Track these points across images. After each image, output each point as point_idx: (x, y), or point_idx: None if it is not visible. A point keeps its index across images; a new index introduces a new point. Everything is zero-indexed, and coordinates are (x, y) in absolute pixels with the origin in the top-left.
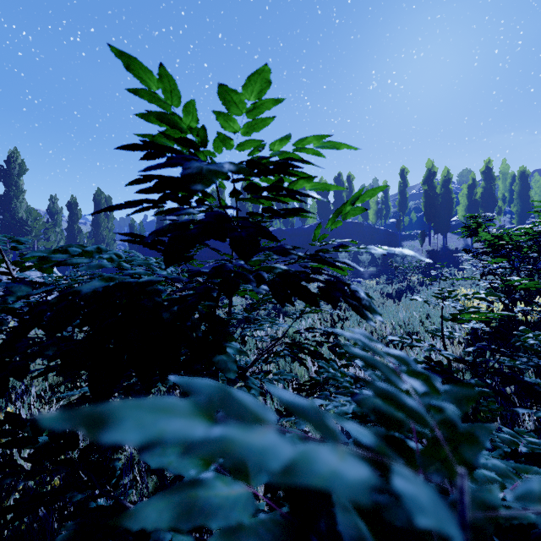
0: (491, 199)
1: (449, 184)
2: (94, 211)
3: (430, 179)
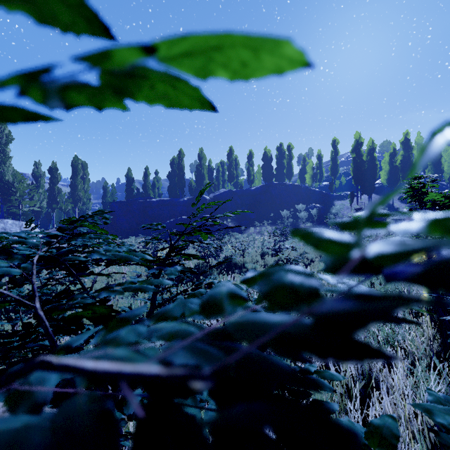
0: (409, 165)
1: (373, 153)
2: (72, 175)
3: (358, 148)
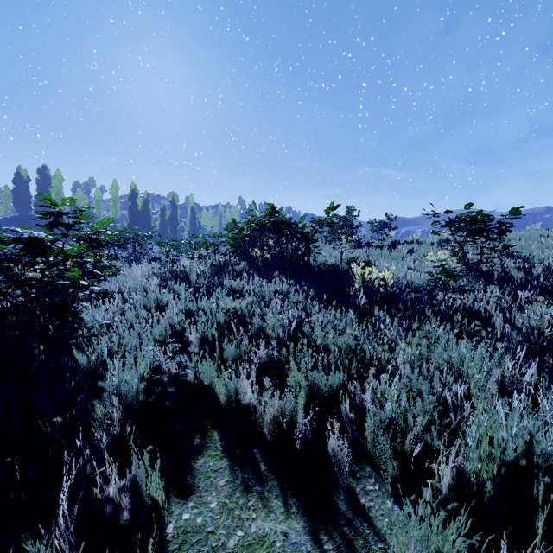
0: (175, 221)
1: (148, 205)
2: None
3: (134, 198)
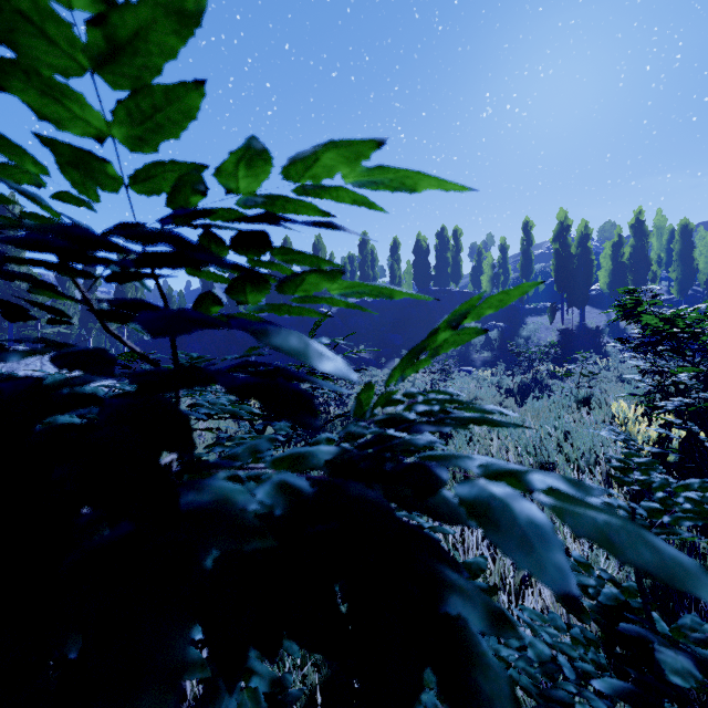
0: (643, 261)
1: (587, 242)
2: None
3: (563, 235)
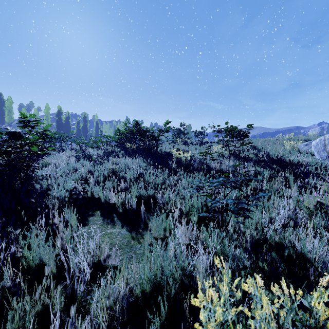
0: (86, 129)
1: (69, 119)
2: None
3: (60, 115)
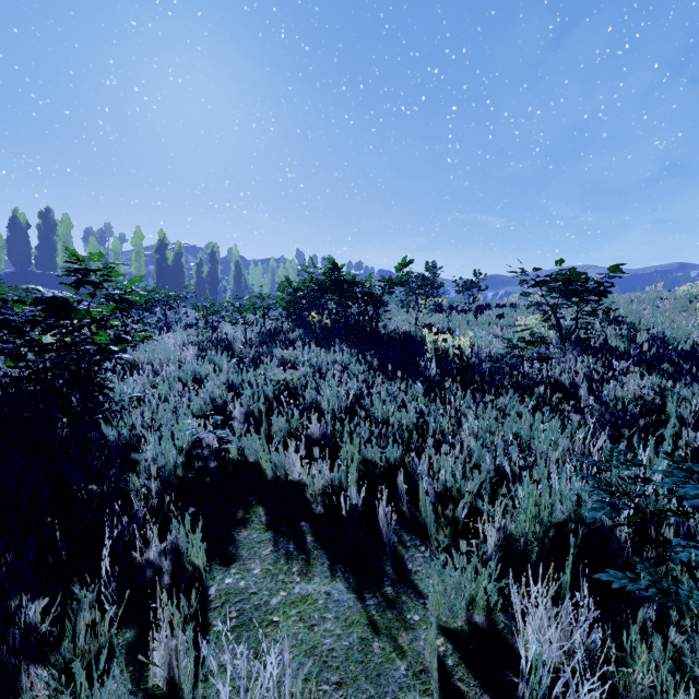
0: (215, 279)
1: (181, 258)
2: None
3: (163, 250)
